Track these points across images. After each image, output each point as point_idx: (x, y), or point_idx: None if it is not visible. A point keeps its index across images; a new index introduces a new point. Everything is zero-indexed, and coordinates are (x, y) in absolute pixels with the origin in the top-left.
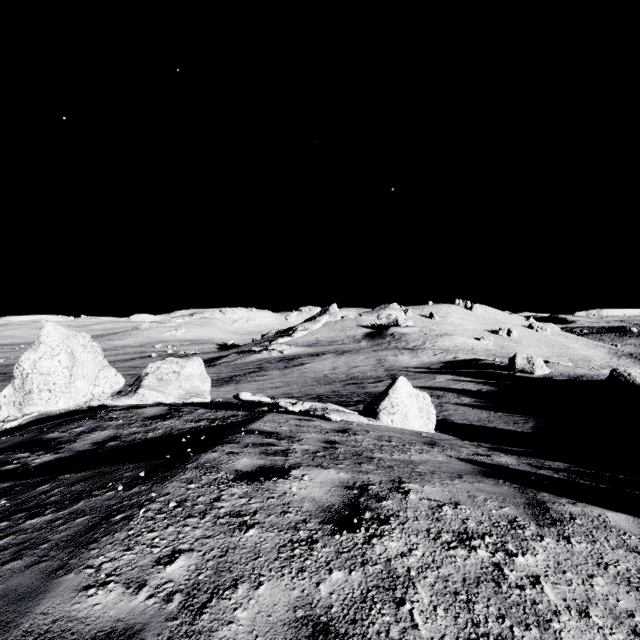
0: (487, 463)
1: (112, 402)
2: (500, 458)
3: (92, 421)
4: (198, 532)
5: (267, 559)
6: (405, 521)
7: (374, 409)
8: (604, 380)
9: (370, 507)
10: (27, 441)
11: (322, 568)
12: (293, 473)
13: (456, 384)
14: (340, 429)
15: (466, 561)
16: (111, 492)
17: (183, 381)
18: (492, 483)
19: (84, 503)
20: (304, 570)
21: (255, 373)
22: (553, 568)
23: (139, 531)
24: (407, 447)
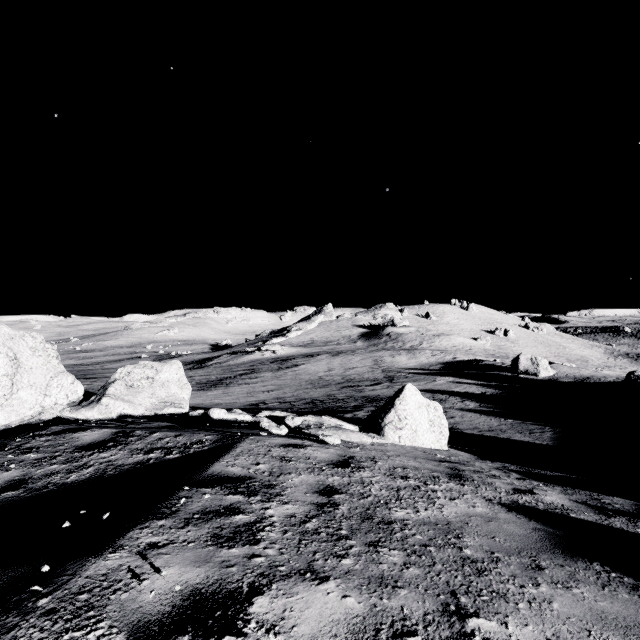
0: (540, 510)
1: (70, 414)
2: (547, 495)
3: (0, 454)
4: None
5: None
6: None
7: (378, 423)
8: (613, 382)
9: None
10: None
11: None
12: (256, 609)
13: (458, 387)
14: (339, 460)
15: None
16: None
17: (158, 388)
18: (594, 580)
19: None
20: None
21: (246, 375)
22: None
23: None
24: (431, 488)
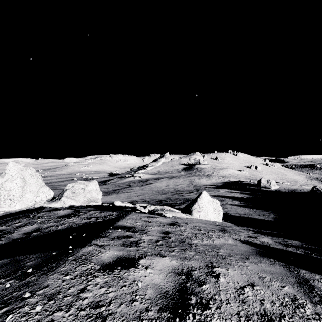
0: (257, 243)
1: (47, 205)
2: (263, 239)
3: (27, 219)
4: None
5: None
6: (220, 305)
7: (189, 209)
8: (307, 192)
9: (194, 292)
10: None
11: None
12: (141, 262)
13: (230, 194)
14: (171, 223)
15: None
16: (11, 281)
17: (86, 193)
18: (268, 262)
19: None
20: None
21: (126, 188)
22: None
23: None
24: (210, 234)
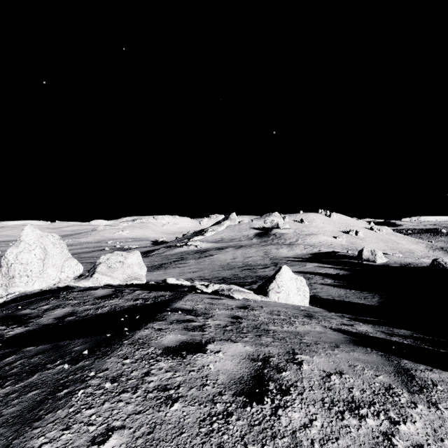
0: (353, 332)
1: (74, 284)
2: (361, 327)
3: (56, 300)
4: (130, 408)
5: (189, 435)
6: (303, 391)
7: (265, 289)
8: (426, 267)
9: (273, 378)
10: (5, 316)
11: (238, 443)
12: (209, 347)
13: (321, 269)
14: (242, 306)
15: (359, 431)
16: (61, 366)
17: (126, 268)
18: (363, 351)
19: (38, 376)
20: (222, 446)
21: (178, 261)
22: (432, 436)
23: (78, 408)
24: (292, 320)
